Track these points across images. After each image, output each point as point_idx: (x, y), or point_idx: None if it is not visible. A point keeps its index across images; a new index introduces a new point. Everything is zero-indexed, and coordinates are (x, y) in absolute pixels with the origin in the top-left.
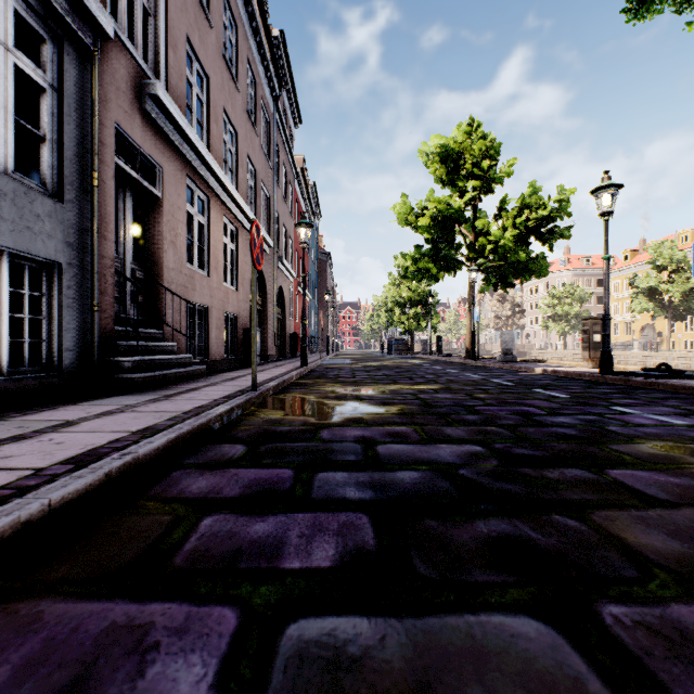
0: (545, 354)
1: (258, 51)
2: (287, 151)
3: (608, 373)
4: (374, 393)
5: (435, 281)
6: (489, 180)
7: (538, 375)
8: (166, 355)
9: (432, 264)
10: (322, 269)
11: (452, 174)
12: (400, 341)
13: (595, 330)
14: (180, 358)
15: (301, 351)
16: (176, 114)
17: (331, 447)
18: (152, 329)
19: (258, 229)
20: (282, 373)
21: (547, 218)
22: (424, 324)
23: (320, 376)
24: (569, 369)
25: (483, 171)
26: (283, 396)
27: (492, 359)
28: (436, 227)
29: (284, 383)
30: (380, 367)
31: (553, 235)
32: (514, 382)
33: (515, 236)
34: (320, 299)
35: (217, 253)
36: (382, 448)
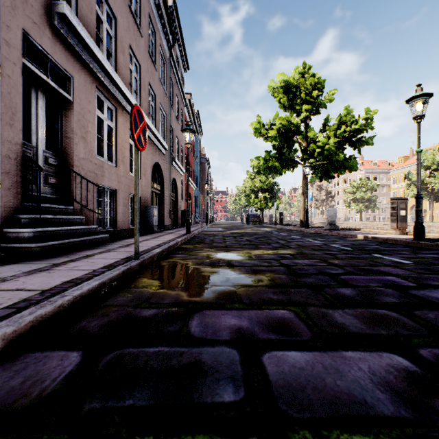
0: (348, 224)
1: (157, 12)
2: (179, 86)
3: (421, 240)
4: (243, 258)
5: (279, 174)
6: (317, 105)
7: (362, 241)
8: (74, 226)
9: (277, 163)
10: (203, 168)
11: (291, 101)
12: (255, 215)
13: (401, 207)
14: (86, 228)
15: (186, 223)
16: (83, 34)
17: (199, 357)
18: (65, 205)
19: (140, 114)
20: (170, 239)
21: (357, 131)
22: (270, 204)
23: (199, 242)
24: (383, 235)
25: (313, 99)
26: (165, 262)
27: (319, 228)
28: (281, 137)
29: (169, 248)
30: (243, 233)
31: (361, 143)
32: (350, 247)
33: (336, 143)
34: (202, 188)
35: (123, 150)
36: (269, 361)
